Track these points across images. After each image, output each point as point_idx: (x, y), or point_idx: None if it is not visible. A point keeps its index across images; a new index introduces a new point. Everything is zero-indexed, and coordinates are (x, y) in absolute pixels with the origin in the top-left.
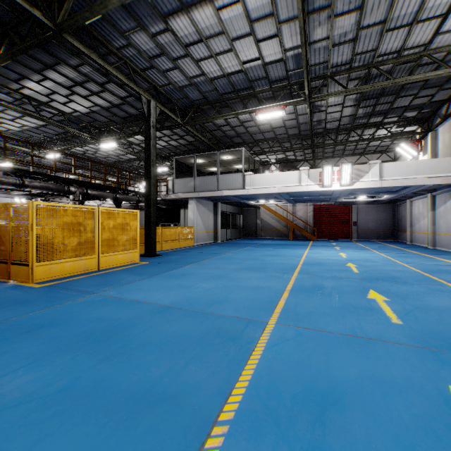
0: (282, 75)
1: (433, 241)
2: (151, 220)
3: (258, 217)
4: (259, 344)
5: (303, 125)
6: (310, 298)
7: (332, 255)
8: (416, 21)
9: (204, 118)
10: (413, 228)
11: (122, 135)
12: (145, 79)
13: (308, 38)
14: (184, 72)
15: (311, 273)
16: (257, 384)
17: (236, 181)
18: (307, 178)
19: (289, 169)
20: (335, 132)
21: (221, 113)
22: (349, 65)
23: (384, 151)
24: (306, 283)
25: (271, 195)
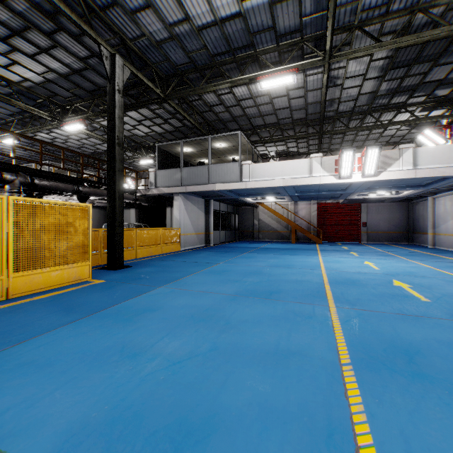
0: (293, 24)
1: None
2: (115, 219)
3: (255, 217)
4: None
5: (311, 106)
6: (420, 405)
7: (357, 265)
8: None
9: (190, 89)
10: (436, 230)
11: (89, 114)
12: (107, 26)
13: None
14: (160, 15)
15: (356, 303)
16: None
17: (231, 172)
18: (320, 168)
19: None
20: (348, 115)
21: None
22: (385, 8)
23: (397, 143)
24: (369, 336)
25: (273, 190)
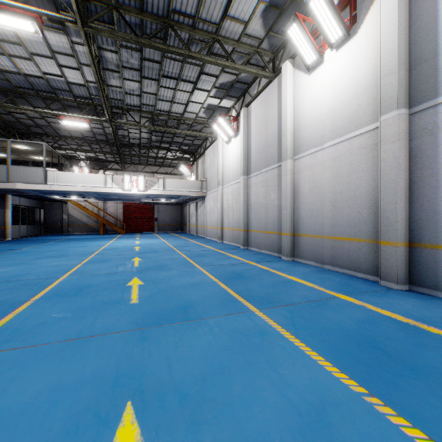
0: (86, 95)
1: (197, 231)
2: None
3: (64, 212)
4: (55, 283)
5: (110, 135)
6: (96, 265)
7: (129, 243)
8: (173, 101)
9: None
10: (190, 223)
11: None
12: None
13: (106, 81)
14: None
15: (105, 254)
16: (51, 291)
17: (35, 175)
18: (112, 182)
19: (101, 168)
20: (138, 146)
21: (15, 101)
22: (139, 108)
23: (176, 167)
24: (98, 259)
25: (78, 192)
